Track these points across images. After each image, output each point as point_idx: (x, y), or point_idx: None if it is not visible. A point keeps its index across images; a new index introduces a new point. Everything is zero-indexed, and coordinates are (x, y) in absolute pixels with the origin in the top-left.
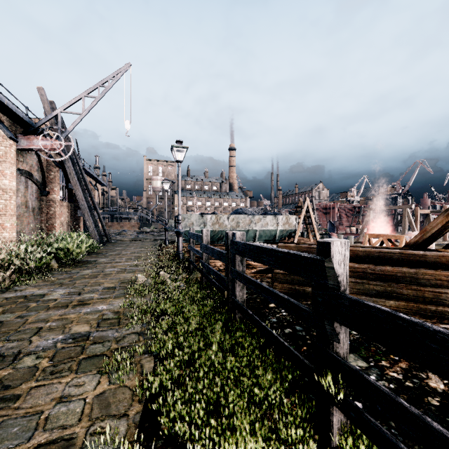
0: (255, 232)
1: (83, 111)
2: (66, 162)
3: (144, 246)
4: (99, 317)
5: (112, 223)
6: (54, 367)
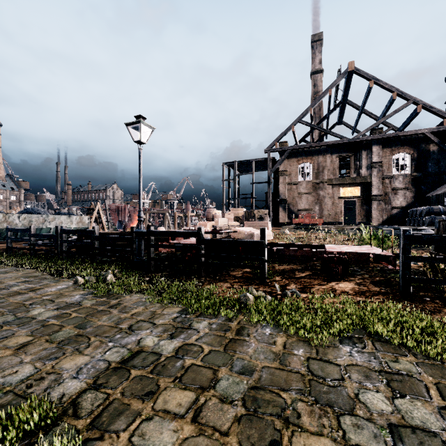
0: (50, 230)
1: None
2: None
3: None
4: None
5: None
6: None
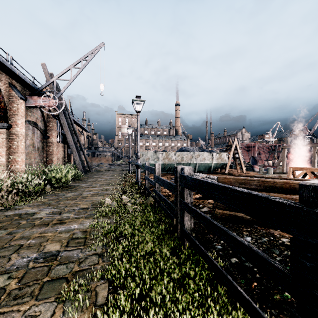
0: (195, 165)
1: (71, 78)
2: (60, 115)
3: (114, 175)
4: (70, 236)
5: (94, 158)
6: (19, 290)
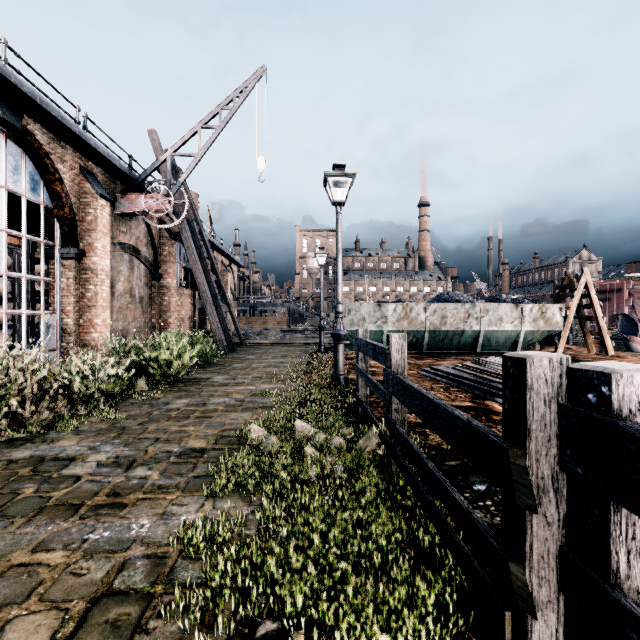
0: (476, 334)
1: (199, 151)
2: (183, 231)
3: (288, 354)
4: (105, 578)
5: (253, 318)
6: None
